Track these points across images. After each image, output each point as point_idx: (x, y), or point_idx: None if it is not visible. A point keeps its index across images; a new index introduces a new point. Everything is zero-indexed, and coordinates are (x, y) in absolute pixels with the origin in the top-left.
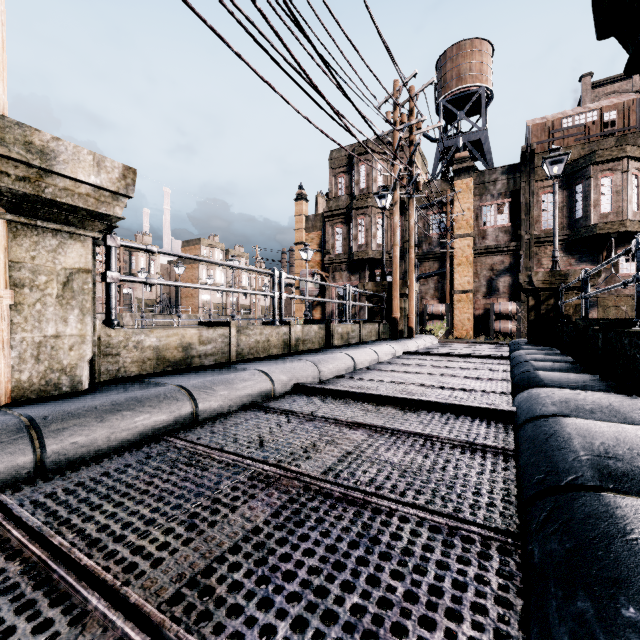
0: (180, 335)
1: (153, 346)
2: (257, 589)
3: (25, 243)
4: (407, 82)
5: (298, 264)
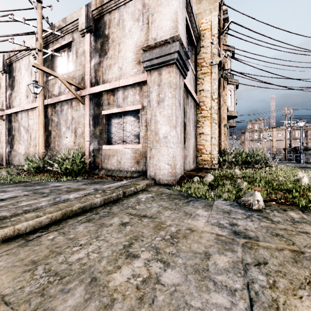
0: None
1: None
2: None
3: (293, 152)
4: None
5: None
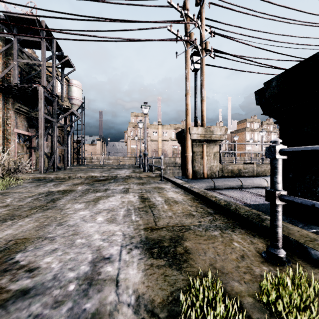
0: (237, 166)
1: (230, 169)
2: (249, 200)
3: (208, 148)
4: None
5: None
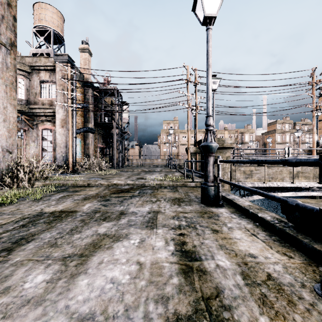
0: None
1: None
2: None
3: (199, 156)
4: (315, 69)
5: (320, 131)
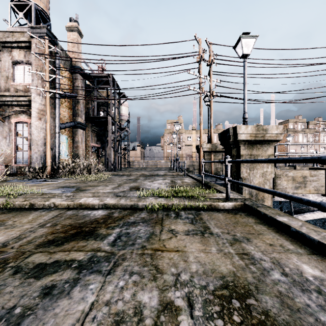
0: None
1: None
2: None
3: (215, 156)
4: None
5: None
